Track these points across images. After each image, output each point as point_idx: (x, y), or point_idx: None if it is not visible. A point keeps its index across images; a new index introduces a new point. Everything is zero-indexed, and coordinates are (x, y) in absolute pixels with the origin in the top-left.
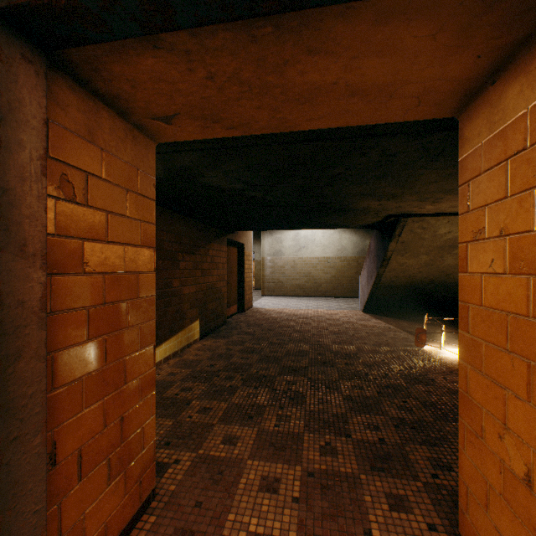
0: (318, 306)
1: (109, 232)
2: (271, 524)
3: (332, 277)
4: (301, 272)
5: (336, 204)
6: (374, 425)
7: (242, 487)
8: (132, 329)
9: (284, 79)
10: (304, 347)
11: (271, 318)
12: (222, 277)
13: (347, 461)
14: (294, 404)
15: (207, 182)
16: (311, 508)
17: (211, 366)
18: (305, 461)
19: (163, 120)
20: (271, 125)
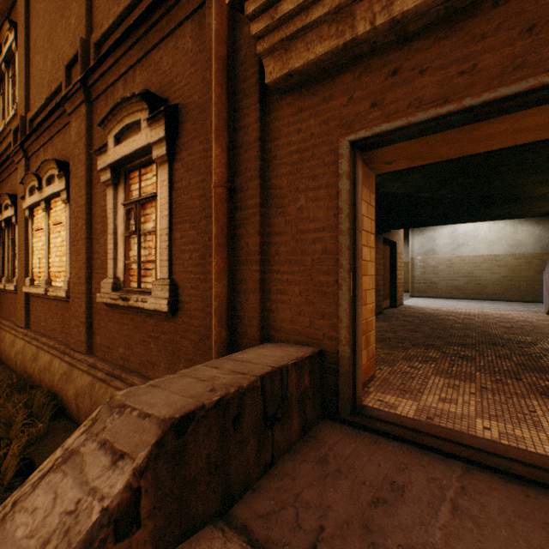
0: (483, 307)
1: (363, 225)
2: (455, 397)
3: (501, 278)
4: (458, 272)
5: (506, 194)
6: (547, 379)
7: (430, 384)
8: (368, 277)
9: (470, 135)
10: (468, 333)
11: (427, 313)
12: (378, 271)
13: (516, 388)
14: (463, 360)
15: (385, 191)
16: (485, 398)
17: (381, 335)
18: (477, 383)
19: (388, 163)
20: (456, 154)
